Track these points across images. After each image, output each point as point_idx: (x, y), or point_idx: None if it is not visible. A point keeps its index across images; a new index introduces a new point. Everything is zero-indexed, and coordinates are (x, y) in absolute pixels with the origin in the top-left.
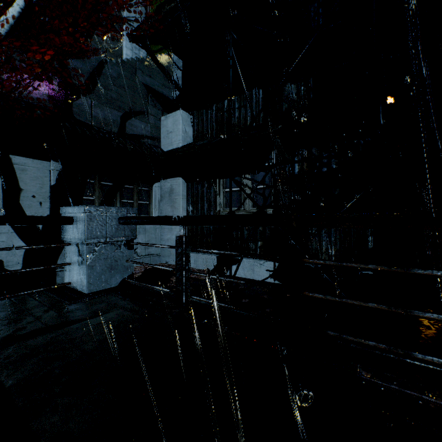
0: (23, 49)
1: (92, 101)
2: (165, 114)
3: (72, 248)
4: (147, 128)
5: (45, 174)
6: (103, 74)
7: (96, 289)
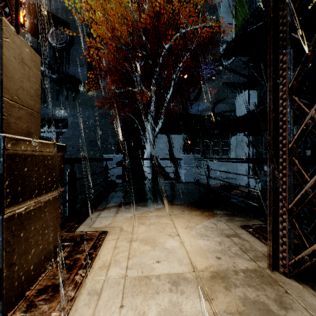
0: (174, 94)
1: (198, 104)
2: (239, 94)
3: (182, 168)
4: (227, 106)
5: (181, 140)
6: (203, 88)
7: (187, 181)
